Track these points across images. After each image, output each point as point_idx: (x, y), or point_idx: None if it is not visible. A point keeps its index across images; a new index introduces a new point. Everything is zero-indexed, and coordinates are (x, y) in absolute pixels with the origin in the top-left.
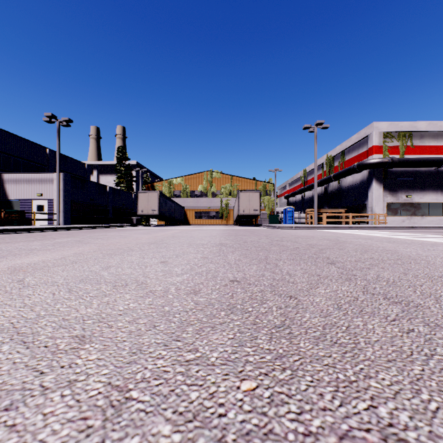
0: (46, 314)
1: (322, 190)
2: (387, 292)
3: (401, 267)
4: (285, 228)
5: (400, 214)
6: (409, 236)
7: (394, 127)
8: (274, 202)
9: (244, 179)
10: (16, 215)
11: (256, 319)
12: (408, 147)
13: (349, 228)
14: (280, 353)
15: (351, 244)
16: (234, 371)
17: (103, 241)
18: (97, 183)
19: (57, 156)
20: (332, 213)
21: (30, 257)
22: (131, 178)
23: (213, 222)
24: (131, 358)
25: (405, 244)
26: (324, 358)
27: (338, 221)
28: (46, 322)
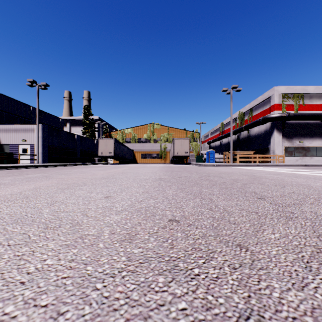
0: None
1: (235, 137)
2: None
3: None
4: (209, 165)
5: (294, 155)
6: (308, 172)
7: (290, 90)
8: (200, 146)
9: (178, 129)
10: (5, 156)
11: (208, 295)
12: (301, 105)
13: (258, 165)
14: None
15: (267, 179)
16: None
17: (65, 176)
18: (68, 132)
19: (37, 111)
20: (243, 154)
21: None
22: (94, 128)
23: (155, 161)
24: None
25: (311, 179)
26: None
27: (248, 161)
28: None
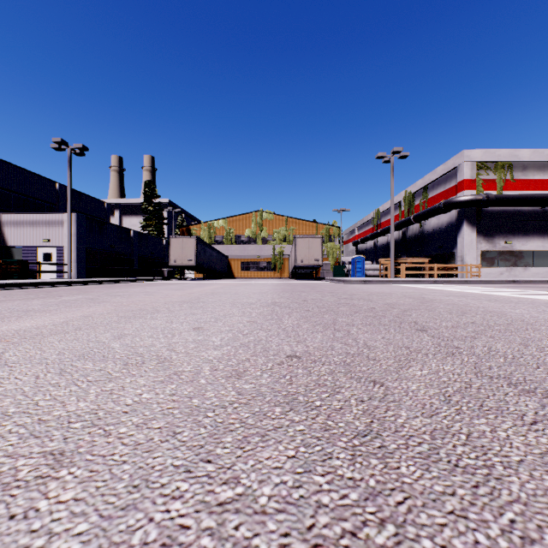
0: (15, 412)
1: (399, 234)
2: (510, 374)
3: (516, 336)
4: (354, 282)
5: (497, 265)
6: (512, 292)
7: (489, 156)
8: (339, 250)
9: (302, 221)
10: (16, 266)
11: (328, 420)
12: (508, 181)
13: (435, 282)
14: (372, 487)
15: (442, 303)
16: (300, 526)
17: (123, 299)
18: (119, 226)
19: (69, 192)
20: (412, 264)
21: (21, 322)
22: (161, 220)
23: (264, 275)
24: (129, 497)
25: (511, 303)
26: (446, 499)
27: (419, 274)
28: (11, 427)
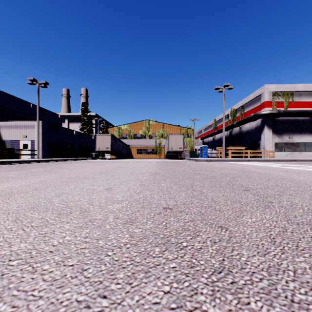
0: None
1: (227, 133)
2: (310, 221)
3: (305, 194)
4: (202, 160)
5: (284, 151)
6: (295, 166)
7: (280, 88)
8: (193, 142)
9: (172, 126)
10: (7, 151)
11: (192, 259)
12: (290, 102)
13: (248, 160)
14: None
15: (255, 173)
16: None
17: (66, 170)
18: (67, 128)
19: (37, 108)
20: (235, 150)
21: (2, 185)
22: (91, 125)
23: (150, 156)
24: None
25: (296, 173)
26: None
27: (239, 156)
28: None
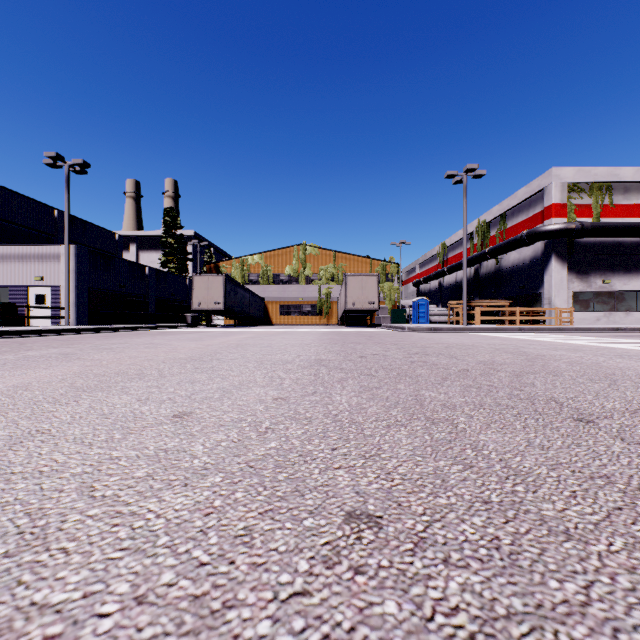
0: None
1: (470, 272)
2: None
3: None
4: (419, 330)
5: (593, 309)
6: (635, 344)
7: (584, 176)
8: (398, 291)
9: (354, 257)
10: None
11: None
12: (606, 207)
13: (520, 330)
14: None
15: (561, 362)
16: None
17: (109, 354)
18: (131, 262)
19: (66, 218)
20: (488, 307)
21: None
22: (184, 255)
23: (307, 321)
24: None
25: None
26: None
27: (497, 320)
28: None
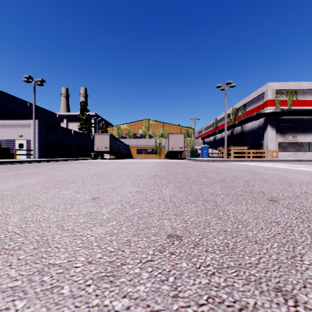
0: None
1: (229, 133)
2: None
3: None
4: (204, 160)
5: (288, 151)
6: (306, 167)
7: (283, 86)
8: (194, 142)
9: (172, 125)
10: (1, 151)
11: None
12: (294, 101)
13: (252, 160)
14: None
15: (268, 176)
16: None
17: (57, 172)
18: (65, 128)
19: (33, 107)
20: (237, 150)
21: None
22: (90, 124)
23: (150, 156)
24: None
25: None
26: None
27: (241, 156)
28: None
